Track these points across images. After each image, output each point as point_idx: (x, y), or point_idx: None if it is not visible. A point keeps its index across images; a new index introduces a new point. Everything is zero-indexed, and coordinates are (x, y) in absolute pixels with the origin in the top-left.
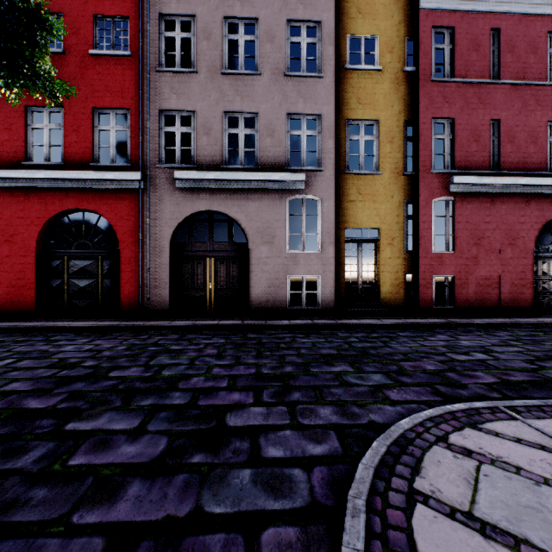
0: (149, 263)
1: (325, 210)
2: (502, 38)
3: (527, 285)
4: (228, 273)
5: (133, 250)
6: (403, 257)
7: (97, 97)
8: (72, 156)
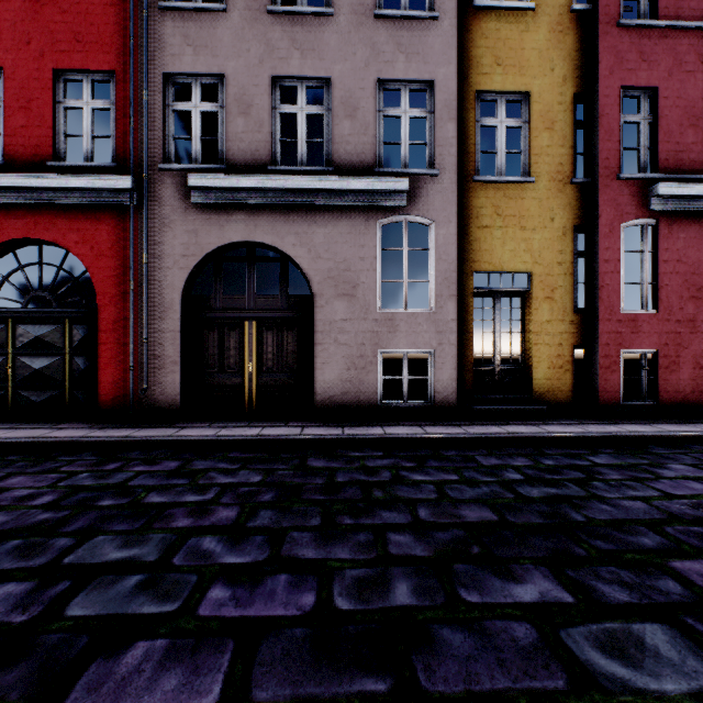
0: (146, 329)
1: (442, 240)
2: None
3: None
4: (281, 347)
5: (120, 308)
6: (570, 320)
7: (61, 51)
8: (19, 150)
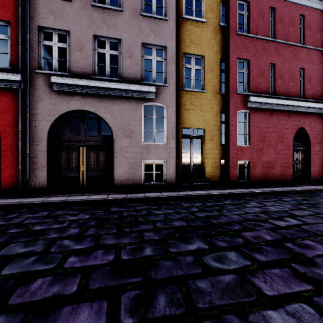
0: (29, 150)
1: (169, 114)
2: (276, 13)
3: (289, 167)
4: (98, 159)
5: (13, 139)
6: (219, 148)
7: None
8: None
